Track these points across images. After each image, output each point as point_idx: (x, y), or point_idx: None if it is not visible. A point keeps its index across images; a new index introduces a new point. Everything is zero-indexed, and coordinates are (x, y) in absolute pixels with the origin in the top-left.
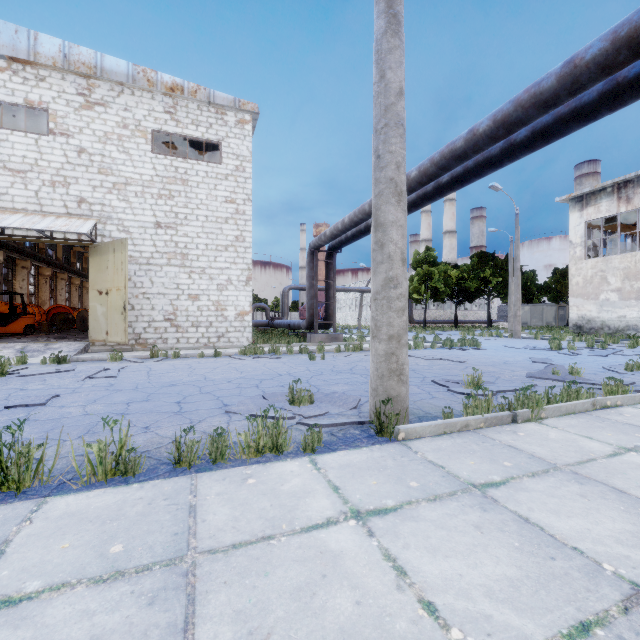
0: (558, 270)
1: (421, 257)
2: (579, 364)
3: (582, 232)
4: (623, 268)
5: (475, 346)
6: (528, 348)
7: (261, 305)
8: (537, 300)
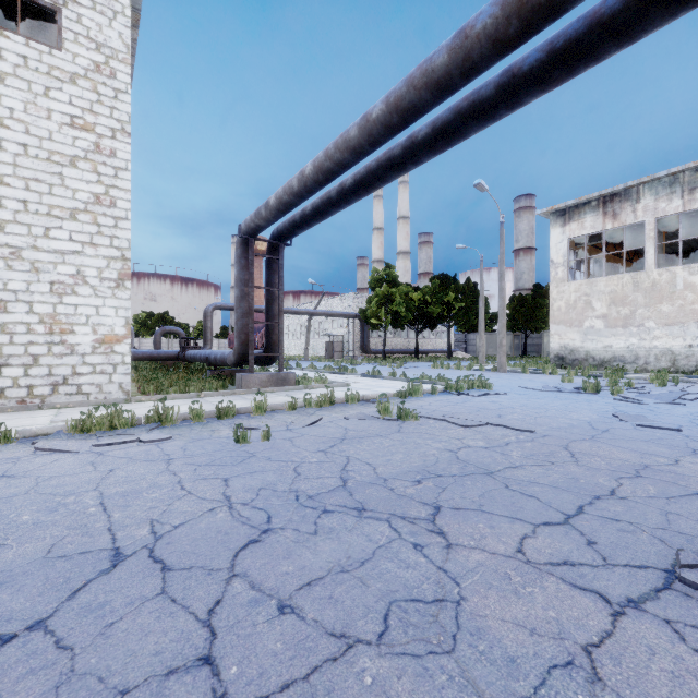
0: (516, 297)
1: (380, 275)
2: None
3: (565, 250)
4: (609, 292)
5: (484, 388)
6: (550, 389)
7: (172, 329)
8: (490, 329)
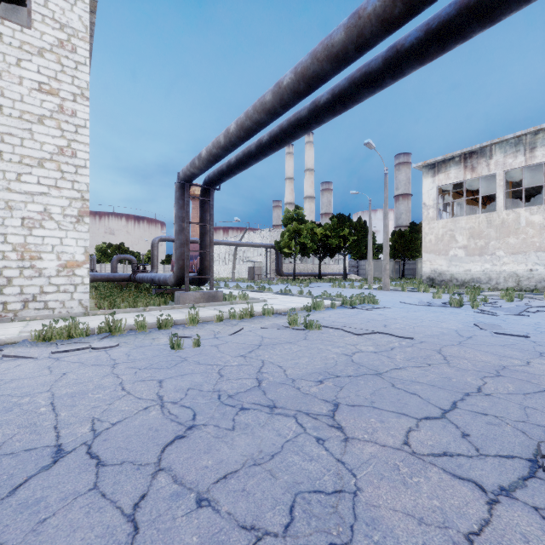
0: (396, 232)
1: (291, 214)
2: (544, 333)
3: (434, 195)
4: (469, 228)
5: (373, 303)
6: (424, 304)
7: (126, 257)
8: (376, 257)
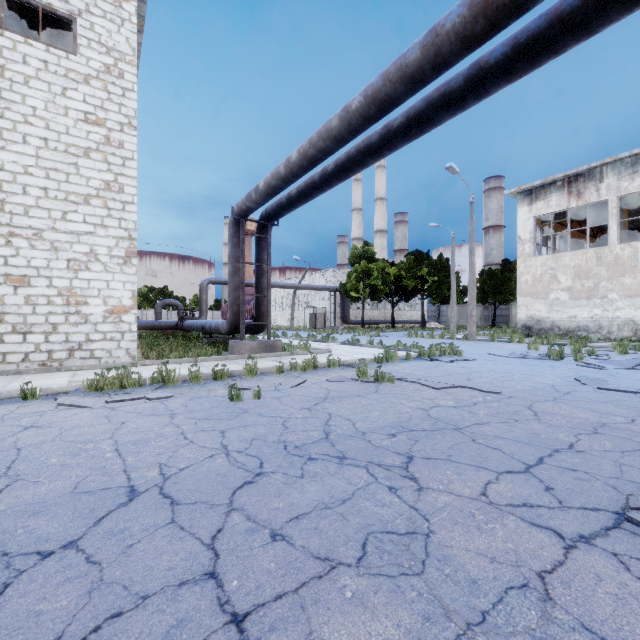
0: (485, 271)
1: (359, 252)
2: None
3: (531, 227)
4: (574, 266)
5: (455, 354)
6: (517, 356)
7: (171, 302)
8: (461, 301)
